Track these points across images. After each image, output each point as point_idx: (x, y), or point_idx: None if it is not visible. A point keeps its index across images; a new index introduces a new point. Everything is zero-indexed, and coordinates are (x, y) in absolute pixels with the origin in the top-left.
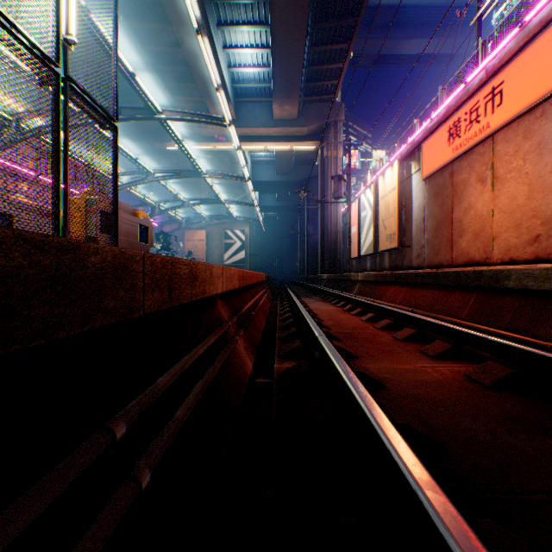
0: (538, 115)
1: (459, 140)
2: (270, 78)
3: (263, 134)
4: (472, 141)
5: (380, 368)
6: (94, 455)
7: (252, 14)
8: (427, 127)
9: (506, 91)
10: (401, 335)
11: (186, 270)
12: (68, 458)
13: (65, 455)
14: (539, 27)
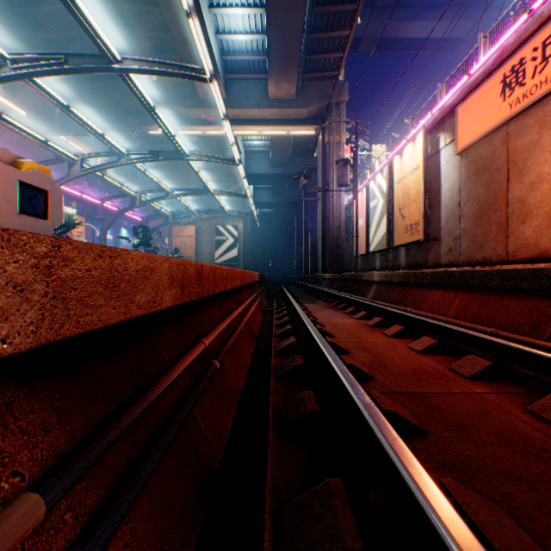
0: None
1: (522, 88)
2: (264, 50)
3: (257, 116)
4: (547, 85)
5: None
6: None
7: None
8: (466, 83)
9: None
10: None
11: None
12: None
13: None
14: None
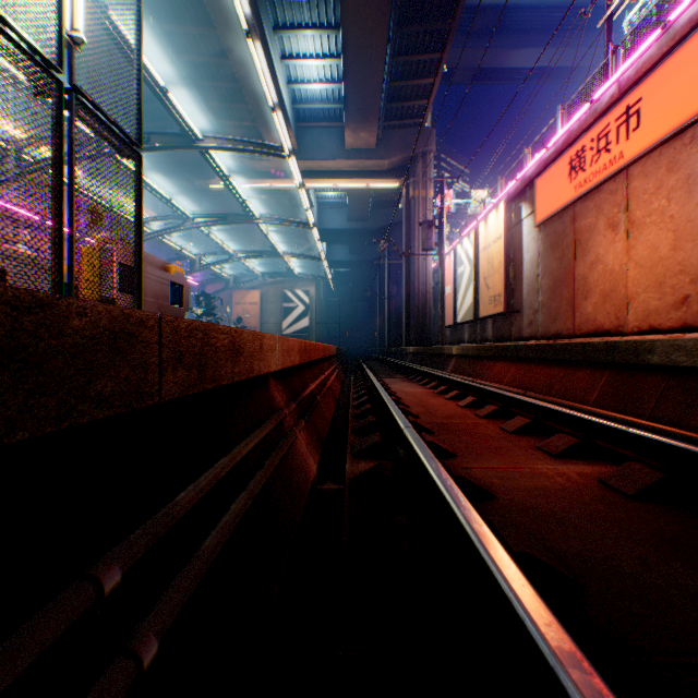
0: (687, 141)
1: (583, 174)
2: (341, 98)
3: (332, 168)
4: (600, 176)
5: (486, 471)
6: (63, 625)
7: (318, 14)
8: (542, 158)
9: (645, 111)
10: (511, 426)
11: (225, 340)
12: (17, 634)
13: (13, 628)
14: (688, 27)
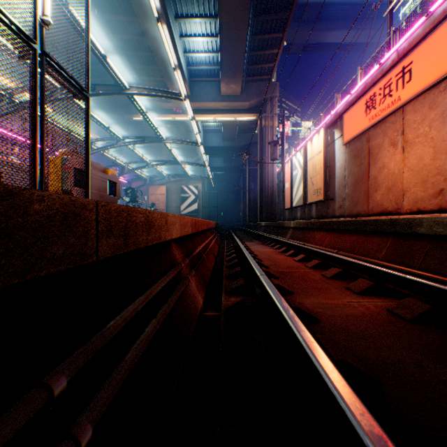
0: (442, 89)
1: (374, 111)
2: (218, 62)
3: (213, 107)
4: (385, 112)
5: (313, 303)
6: (22, 421)
7: (203, 8)
8: (347, 100)
9: (415, 70)
10: (329, 274)
11: (142, 218)
12: None
13: None
14: (443, 15)
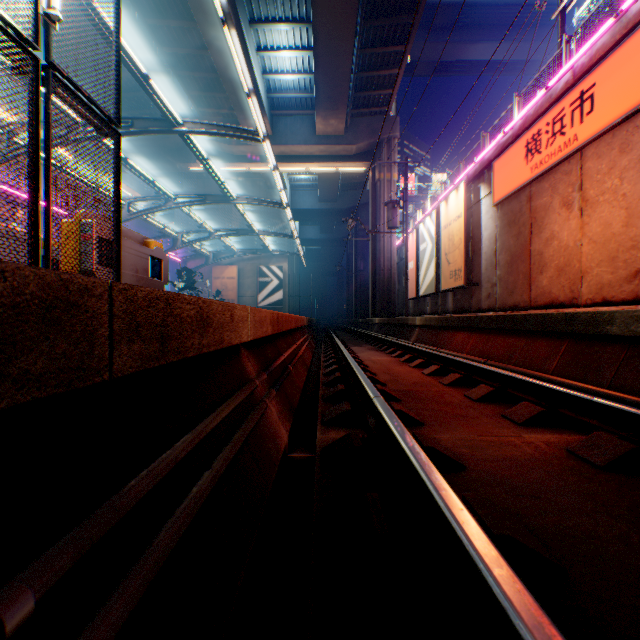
0: (639, 123)
1: (539, 156)
2: (312, 87)
3: (304, 153)
4: (555, 158)
5: (454, 440)
6: None
7: (291, 9)
8: (499, 142)
9: (599, 96)
10: (476, 394)
11: (192, 311)
12: None
13: None
14: None
